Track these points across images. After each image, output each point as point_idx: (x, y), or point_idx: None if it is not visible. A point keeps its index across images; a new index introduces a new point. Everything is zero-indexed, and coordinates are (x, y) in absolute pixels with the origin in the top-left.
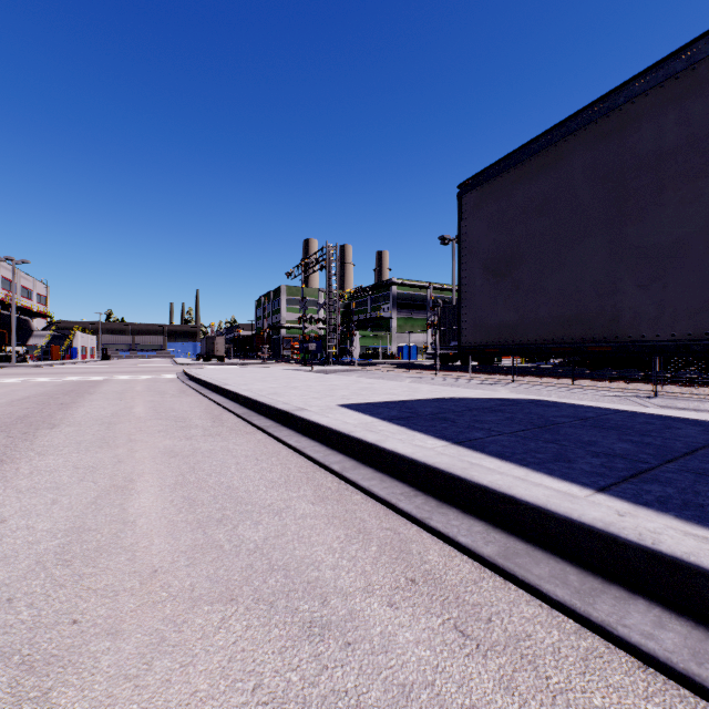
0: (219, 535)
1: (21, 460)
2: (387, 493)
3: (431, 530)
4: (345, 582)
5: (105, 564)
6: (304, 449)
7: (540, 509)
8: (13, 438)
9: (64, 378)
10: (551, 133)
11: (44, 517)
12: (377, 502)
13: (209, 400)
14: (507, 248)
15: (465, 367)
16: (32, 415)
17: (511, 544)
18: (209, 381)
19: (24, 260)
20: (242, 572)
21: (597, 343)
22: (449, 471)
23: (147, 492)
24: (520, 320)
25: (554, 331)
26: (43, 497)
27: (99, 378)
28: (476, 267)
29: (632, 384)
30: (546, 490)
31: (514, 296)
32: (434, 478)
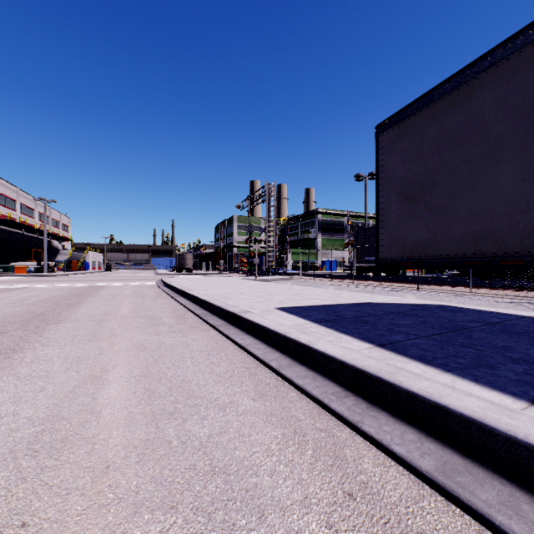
0: (169, 430)
1: (28, 350)
2: (319, 392)
3: (363, 434)
4: (282, 492)
5: (66, 456)
6: (247, 346)
7: (477, 422)
8: (28, 331)
9: (77, 284)
10: (462, 73)
11: (30, 404)
12: (310, 400)
13: (177, 302)
14: (421, 176)
15: (377, 277)
16: (47, 313)
17: (447, 457)
18: (178, 287)
19: (53, 200)
20: (185, 473)
21: (509, 258)
22: (377, 375)
23: (116, 382)
24: (432, 238)
25: (465, 247)
26: (34, 385)
27: (101, 284)
28: (392, 194)
29: (523, 292)
30: (479, 401)
31: (427, 217)
32: (363, 380)
